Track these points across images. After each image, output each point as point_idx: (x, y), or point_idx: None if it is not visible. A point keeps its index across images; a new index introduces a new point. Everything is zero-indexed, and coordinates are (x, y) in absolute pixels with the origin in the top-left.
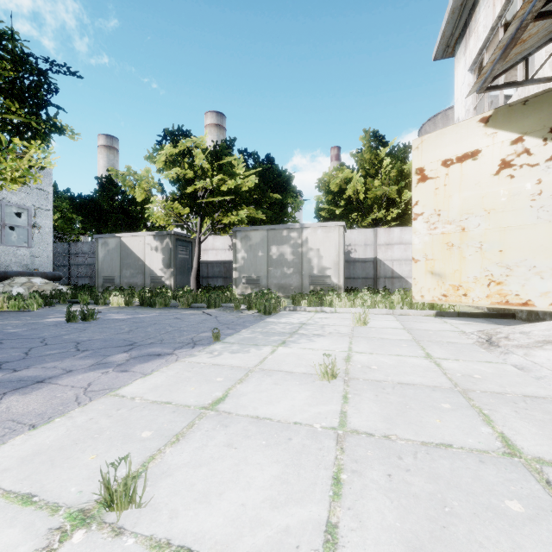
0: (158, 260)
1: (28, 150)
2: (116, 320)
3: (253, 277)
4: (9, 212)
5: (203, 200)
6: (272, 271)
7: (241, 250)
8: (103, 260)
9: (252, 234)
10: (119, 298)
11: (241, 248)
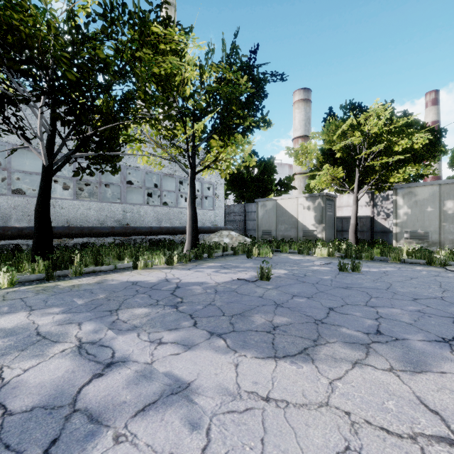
0: (310, 217)
1: (241, 143)
2: (378, 273)
3: (419, 232)
4: (196, 187)
5: (372, 162)
6: (447, 226)
7: (403, 206)
8: (261, 217)
9: (417, 190)
10: (322, 250)
11: (402, 204)
